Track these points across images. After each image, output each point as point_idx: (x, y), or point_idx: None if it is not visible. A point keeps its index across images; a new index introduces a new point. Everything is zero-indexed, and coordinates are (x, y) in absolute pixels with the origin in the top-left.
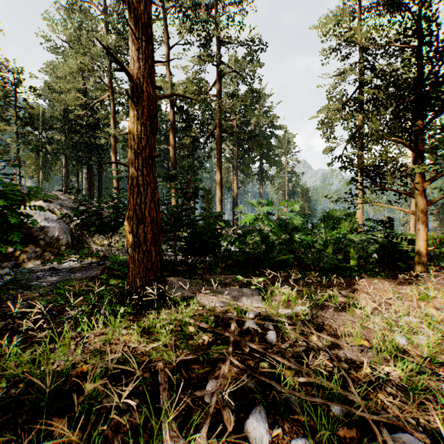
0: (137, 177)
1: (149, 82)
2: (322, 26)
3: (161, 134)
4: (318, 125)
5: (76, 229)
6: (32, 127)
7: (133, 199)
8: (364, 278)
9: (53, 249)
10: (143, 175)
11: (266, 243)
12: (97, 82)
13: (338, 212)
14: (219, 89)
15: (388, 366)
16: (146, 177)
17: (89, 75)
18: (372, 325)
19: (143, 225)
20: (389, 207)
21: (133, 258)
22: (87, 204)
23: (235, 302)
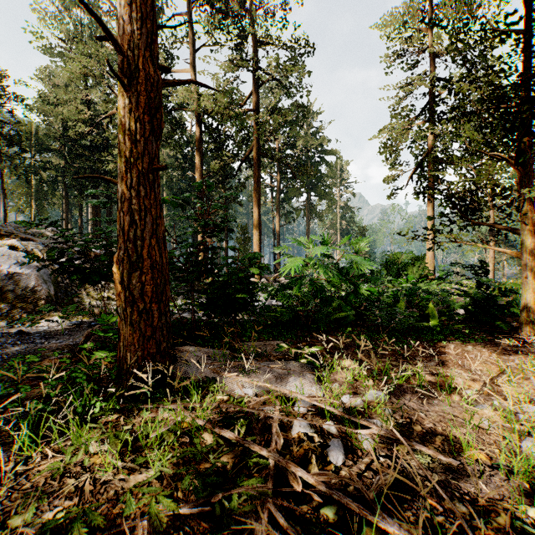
0: (130, 200)
1: (148, 57)
2: (385, 24)
3: (185, 159)
4: (379, 148)
5: (64, 277)
6: (21, 148)
7: (124, 232)
8: (452, 343)
9: (28, 304)
10: (140, 197)
11: (322, 297)
12: (104, 93)
13: (404, 255)
14: (257, 103)
15: (532, 506)
16: (143, 200)
17: (95, 85)
18: (483, 421)
19: (140, 272)
20: (486, 246)
21: (124, 321)
22: (67, 241)
23: (278, 387)
